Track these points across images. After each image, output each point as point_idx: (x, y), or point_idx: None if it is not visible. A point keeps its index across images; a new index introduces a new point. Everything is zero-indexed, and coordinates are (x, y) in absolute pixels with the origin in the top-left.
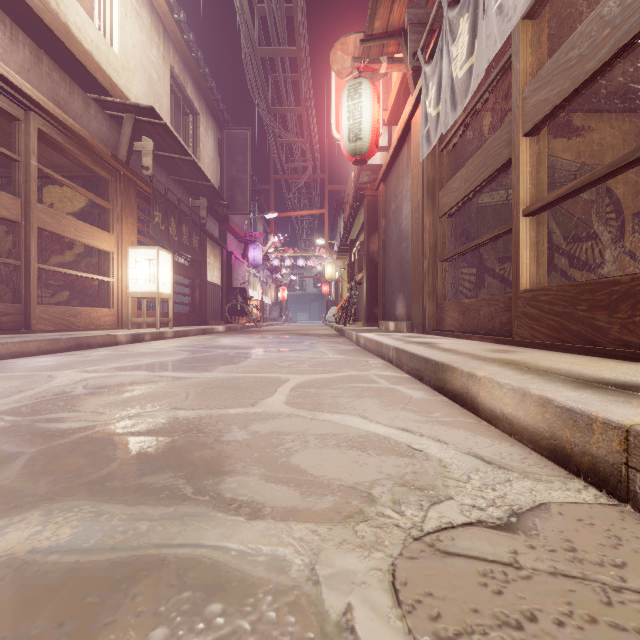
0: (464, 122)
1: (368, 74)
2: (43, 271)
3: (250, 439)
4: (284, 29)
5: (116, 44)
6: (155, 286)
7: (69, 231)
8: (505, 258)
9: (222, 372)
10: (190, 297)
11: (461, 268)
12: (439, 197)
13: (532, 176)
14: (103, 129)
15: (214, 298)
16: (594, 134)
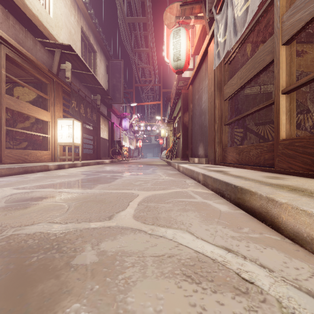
0: (239, 46)
1: (184, 26)
2: (13, 131)
3: (96, 262)
4: (140, 8)
5: (51, 13)
6: (71, 139)
7: (24, 110)
8: (259, 123)
9: (98, 189)
10: (92, 145)
11: (235, 129)
12: (224, 89)
13: (287, 69)
14: (44, 57)
15: (104, 146)
16: (308, 55)
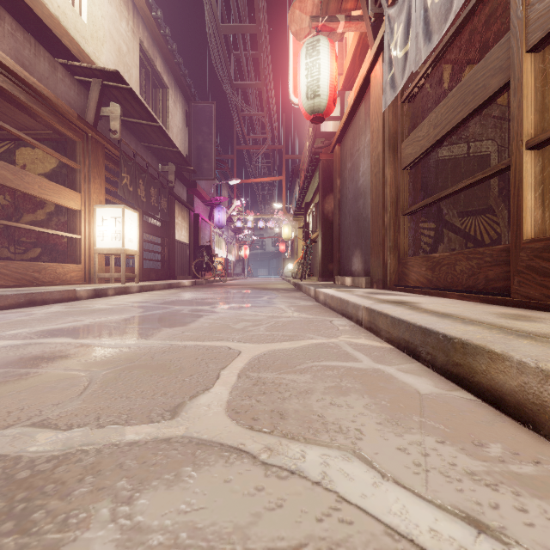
0: (432, 64)
1: (325, 35)
2: (16, 229)
3: None
4: (245, 8)
5: (84, 13)
6: (121, 243)
7: (32, 188)
8: (467, 212)
9: (161, 339)
10: (159, 254)
11: (422, 223)
12: (401, 149)
13: (538, 101)
14: (71, 93)
15: (182, 255)
16: None
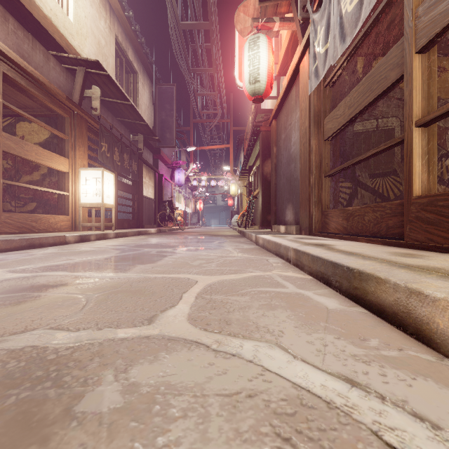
0: (347, 58)
1: (264, 32)
2: (16, 187)
3: (119, 408)
4: (200, 8)
5: (71, 14)
6: (100, 198)
7: (31, 155)
8: (376, 174)
9: (136, 272)
10: (131, 207)
11: (340, 182)
12: (323, 124)
13: (424, 90)
14: (61, 78)
15: (149, 208)
16: (448, 74)
